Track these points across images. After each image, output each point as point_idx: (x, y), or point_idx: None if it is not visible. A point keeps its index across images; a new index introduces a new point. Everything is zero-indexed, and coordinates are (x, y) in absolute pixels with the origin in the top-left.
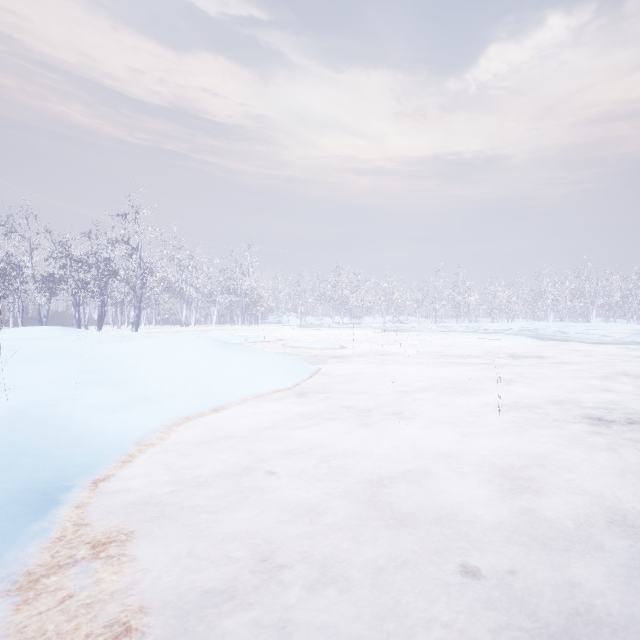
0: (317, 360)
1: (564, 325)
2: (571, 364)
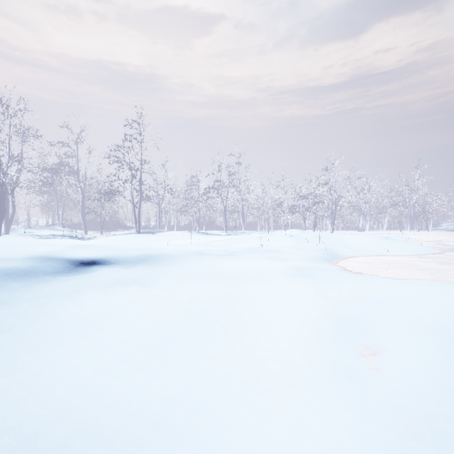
0: None
1: None
2: None
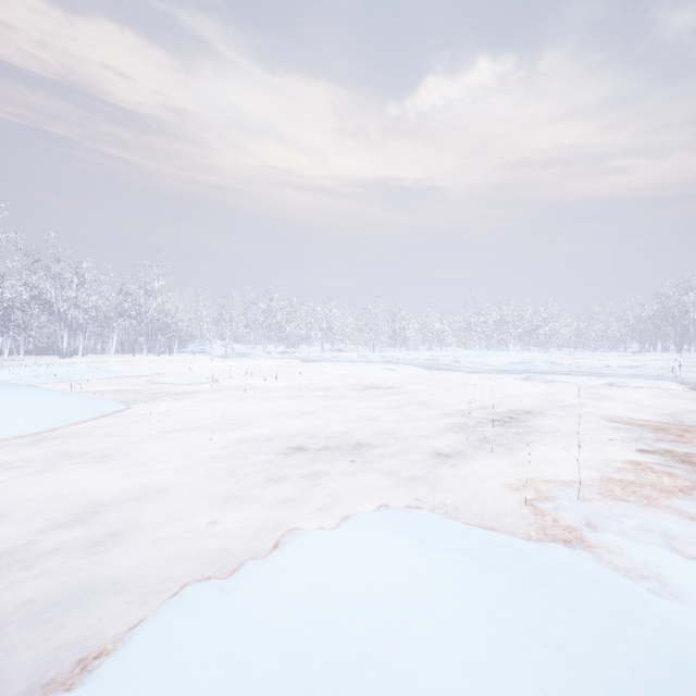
0: (167, 397)
1: (480, 354)
2: (406, 394)
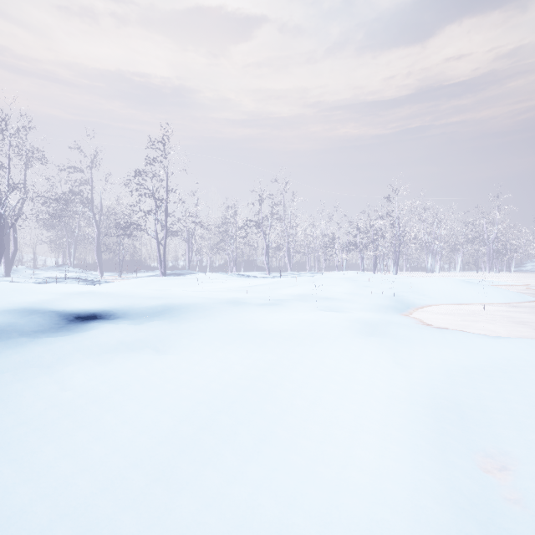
0: None
1: None
2: None
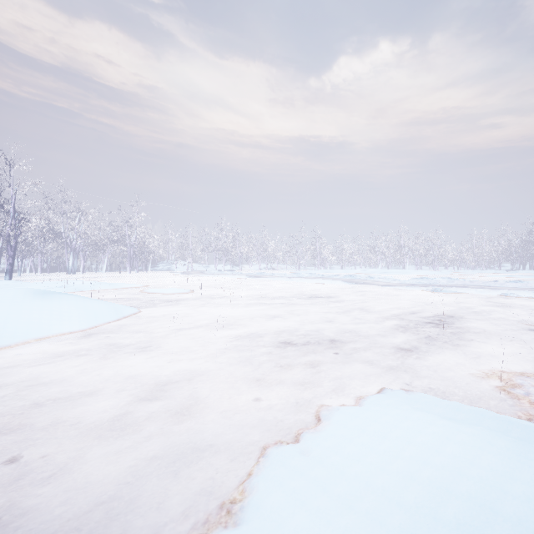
0: (160, 304)
1: (384, 271)
2: (343, 302)
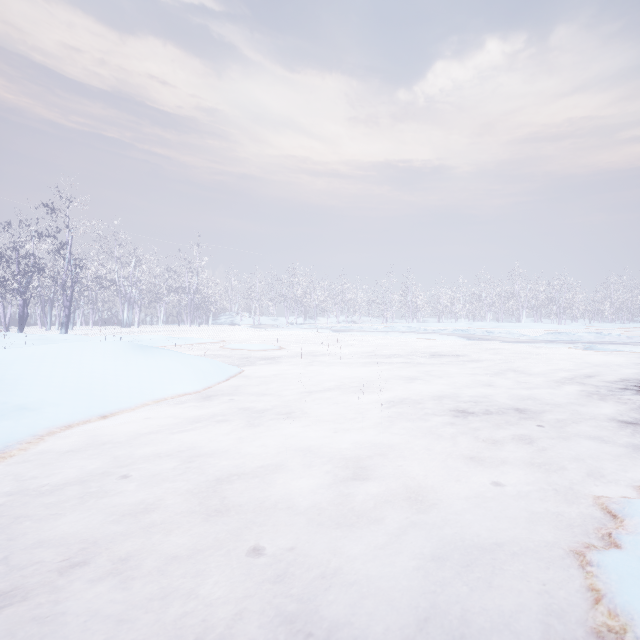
0: (251, 362)
1: (497, 325)
2: (479, 362)
